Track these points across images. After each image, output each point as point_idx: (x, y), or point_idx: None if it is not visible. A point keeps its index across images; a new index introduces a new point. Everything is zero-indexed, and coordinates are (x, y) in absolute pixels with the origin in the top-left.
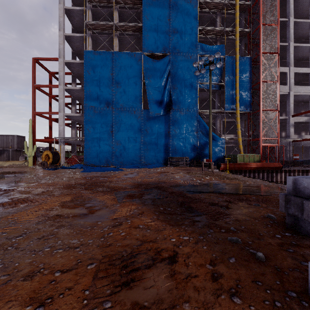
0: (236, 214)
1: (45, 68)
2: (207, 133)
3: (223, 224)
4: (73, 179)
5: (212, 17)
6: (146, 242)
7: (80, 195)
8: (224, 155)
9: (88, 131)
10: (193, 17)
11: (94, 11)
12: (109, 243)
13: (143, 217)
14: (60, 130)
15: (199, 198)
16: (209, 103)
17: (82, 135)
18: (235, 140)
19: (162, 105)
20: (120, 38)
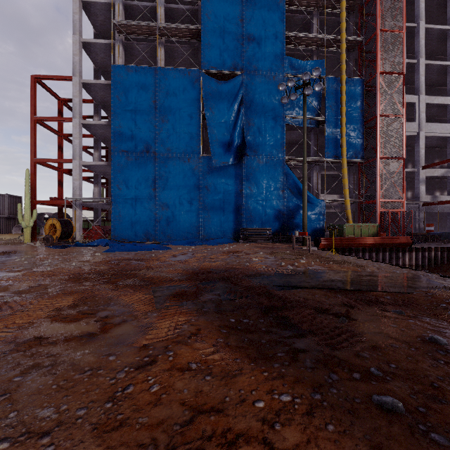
0: (369, 333)
1: (52, 92)
2: (299, 192)
3: (352, 358)
4: (89, 264)
5: (305, 18)
6: (201, 414)
7: (91, 295)
8: (323, 226)
9: (118, 189)
10: (277, 18)
11: (128, 6)
12: (122, 419)
13: (198, 341)
14: (74, 187)
15: (297, 300)
16: (304, 146)
17: (109, 196)
18: (339, 203)
19: (230, 149)
20: (168, 48)
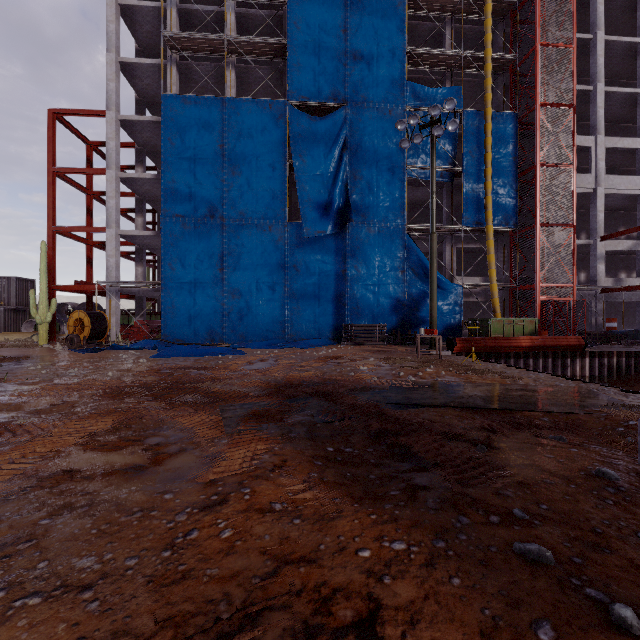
0: (515, 465)
1: (77, 133)
2: (425, 273)
3: (490, 497)
4: (132, 374)
5: (435, 28)
6: (288, 565)
7: (137, 416)
8: (460, 321)
9: (170, 270)
10: (395, 27)
11: (184, 11)
12: (184, 570)
13: (283, 476)
14: (109, 266)
15: (419, 422)
16: (432, 209)
17: (158, 278)
18: (483, 289)
19: (329, 213)
20: (241, 71)
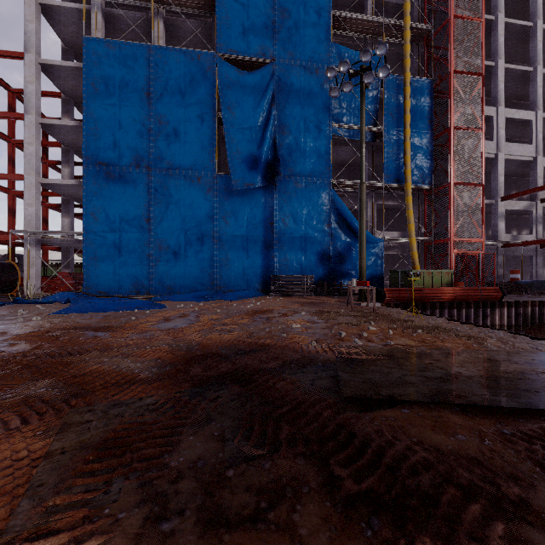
0: None
1: None
2: (350, 227)
3: None
4: (2, 339)
5: None
6: None
7: None
8: (381, 272)
9: (92, 219)
10: None
11: None
12: None
13: None
14: (28, 216)
15: (423, 458)
16: (361, 159)
17: None
18: (400, 243)
19: (257, 166)
20: (169, 23)
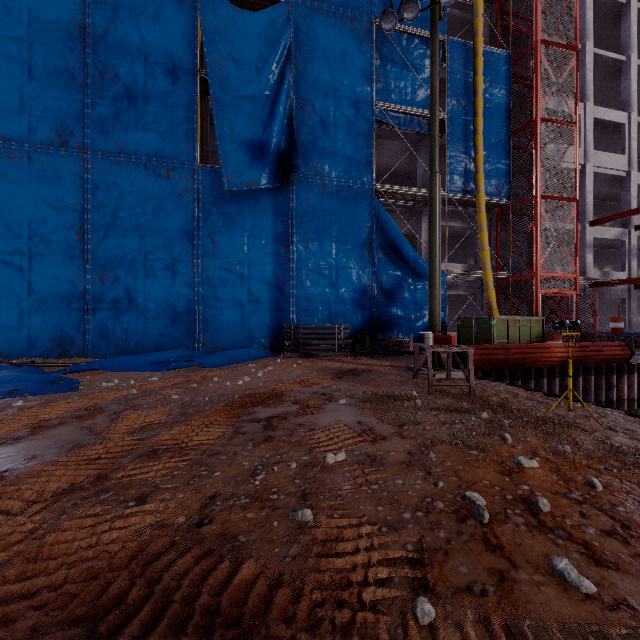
0: None
1: None
2: (401, 254)
3: None
4: None
5: None
6: None
7: None
8: (444, 320)
9: None
10: None
11: None
12: None
13: None
14: None
15: None
16: (433, 133)
17: None
18: (465, 280)
19: (263, 156)
20: None
